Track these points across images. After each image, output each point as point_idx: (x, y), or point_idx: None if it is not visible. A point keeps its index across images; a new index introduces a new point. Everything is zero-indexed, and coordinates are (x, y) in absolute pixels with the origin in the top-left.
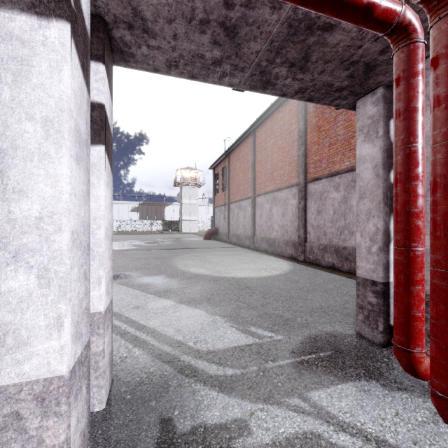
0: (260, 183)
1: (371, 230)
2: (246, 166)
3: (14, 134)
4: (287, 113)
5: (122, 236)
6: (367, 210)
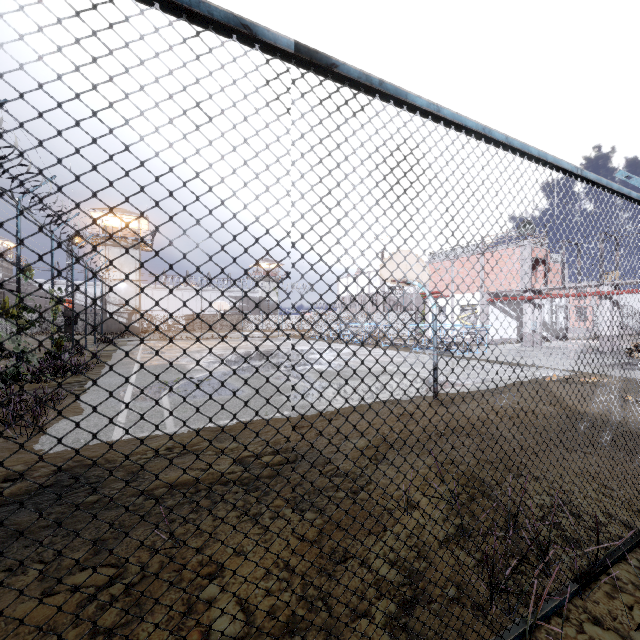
0: None
1: None
2: None
3: (603, 312)
4: None
5: None
6: None
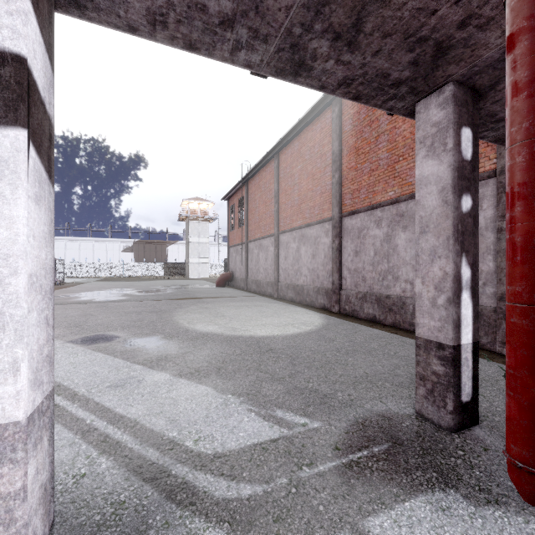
0: (285, 218)
1: (436, 275)
2: (268, 196)
3: None
4: (318, 131)
5: (110, 283)
6: (431, 248)
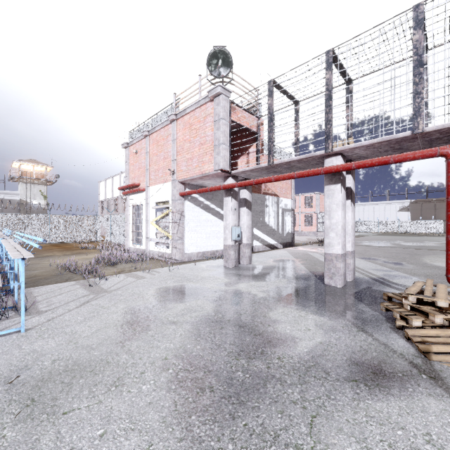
0: None
1: None
2: None
3: (331, 207)
4: None
5: (385, 236)
6: None
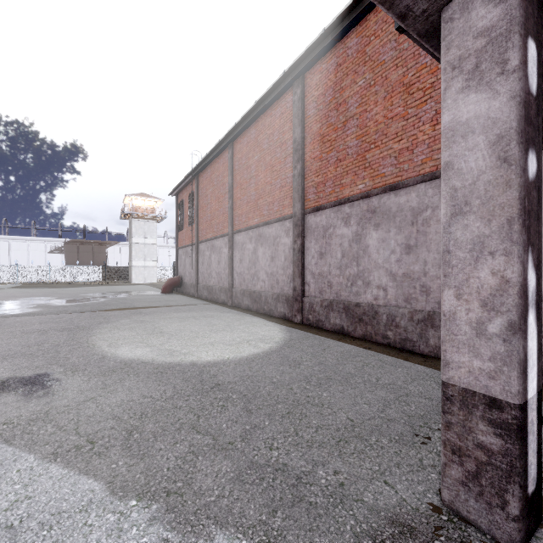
0: (240, 215)
1: (485, 284)
2: (222, 191)
3: None
4: (278, 116)
5: (28, 290)
6: (475, 239)
